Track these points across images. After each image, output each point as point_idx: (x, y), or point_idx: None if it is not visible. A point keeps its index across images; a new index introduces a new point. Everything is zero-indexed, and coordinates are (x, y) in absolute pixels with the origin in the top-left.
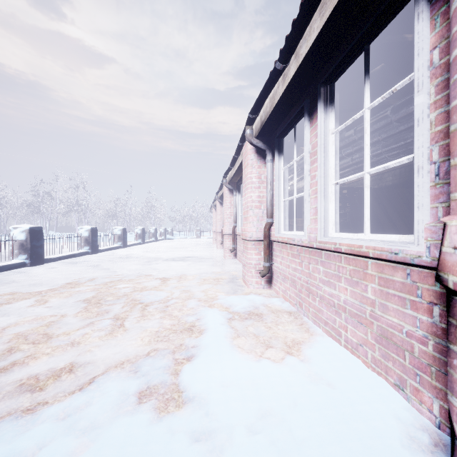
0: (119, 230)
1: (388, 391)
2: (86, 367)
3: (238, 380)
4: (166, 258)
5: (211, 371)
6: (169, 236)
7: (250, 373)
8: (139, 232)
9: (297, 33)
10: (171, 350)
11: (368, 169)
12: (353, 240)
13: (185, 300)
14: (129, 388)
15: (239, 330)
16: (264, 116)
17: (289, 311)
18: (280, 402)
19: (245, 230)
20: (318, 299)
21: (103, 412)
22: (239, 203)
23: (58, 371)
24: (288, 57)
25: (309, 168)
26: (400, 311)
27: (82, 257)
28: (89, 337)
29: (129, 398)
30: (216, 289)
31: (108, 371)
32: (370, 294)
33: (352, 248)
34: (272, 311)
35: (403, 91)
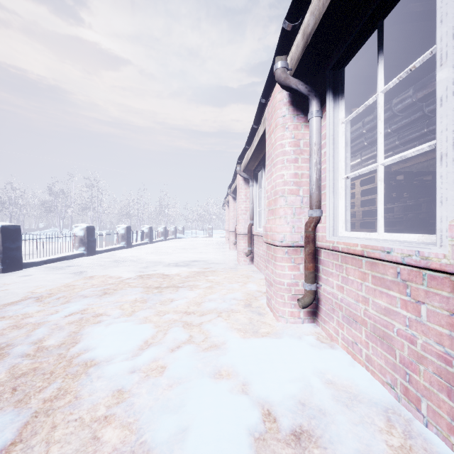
0: (122, 229)
1: None
2: None
3: None
4: (169, 261)
5: None
6: (180, 235)
7: None
8: (146, 231)
9: None
10: None
11: None
12: None
13: (170, 354)
14: None
15: None
16: (314, 18)
17: (379, 404)
18: None
19: (271, 230)
20: None
21: None
22: (257, 195)
23: None
24: None
25: None
26: None
27: (75, 260)
28: None
29: None
30: (226, 323)
31: None
32: None
33: None
34: (342, 402)
35: None
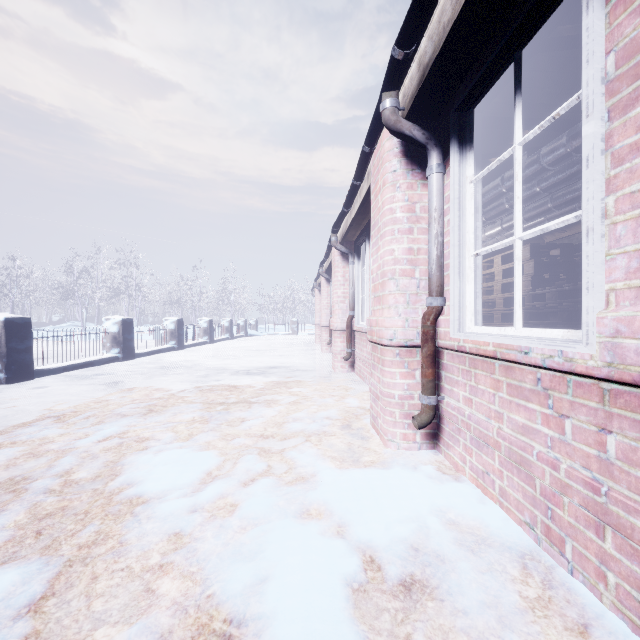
0: (172, 323)
1: None
2: None
3: None
4: (237, 368)
5: None
6: (252, 332)
7: None
8: (205, 325)
9: None
10: None
11: None
12: None
13: (242, 489)
14: None
15: None
16: (432, 45)
17: (514, 548)
18: None
19: (378, 325)
20: None
21: None
22: (359, 276)
23: None
24: None
25: (603, 131)
26: None
27: (106, 366)
28: None
29: None
30: (317, 450)
31: None
32: None
33: None
34: (466, 546)
35: None
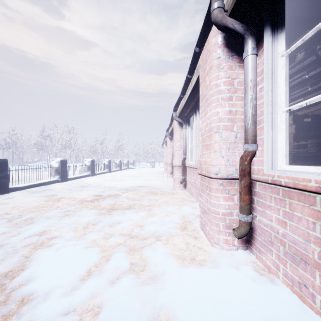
0: (88, 162)
1: None
2: None
3: None
4: (121, 187)
5: None
6: (131, 166)
7: None
8: (106, 163)
9: None
10: None
11: None
12: None
13: (109, 288)
14: None
15: None
16: None
17: None
18: None
19: (206, 163)
20: None
21: None
22: (189, 135)
23: None
24: None
25: None
26: None
27: (51, 185)
28: None
29: None
30: (165, 249)
31: None
32: None
33: None
34: None
35: None
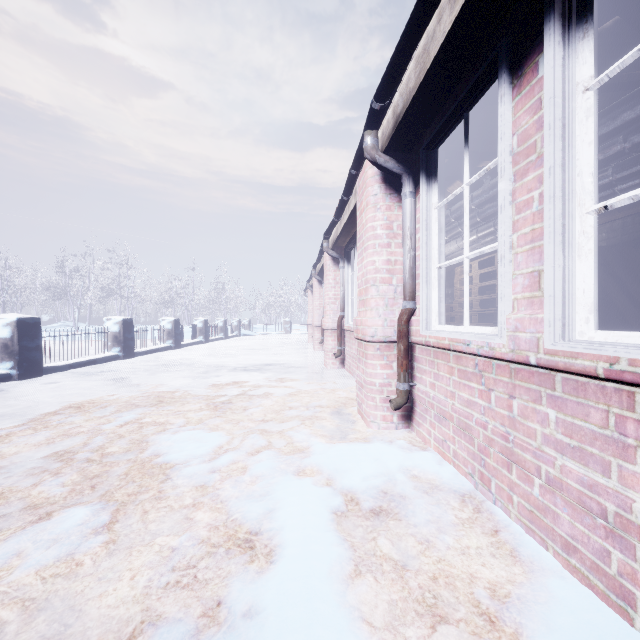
0: (169, 323)
1: None
2: None
3: None
4: (234, 365)
5: None
6: (245, 331)
7: None
8: (200, 325)
9: None
10: (191, 628)
11: None
12: None
13: (250, 457)
14: None
15: (358, 548)
16: (402, 101)
17: (459, 491)
18: None
19: (362, 324)
20: (539, 482)
21: None
22: (349, 279)
23: None
24: None
25: (511, 188)
26: None
27: (108, 364)
28: (17, 568)
29: None
30: (311, 430)
31: None
32: None
33: None
34: (423, 490)
35: None
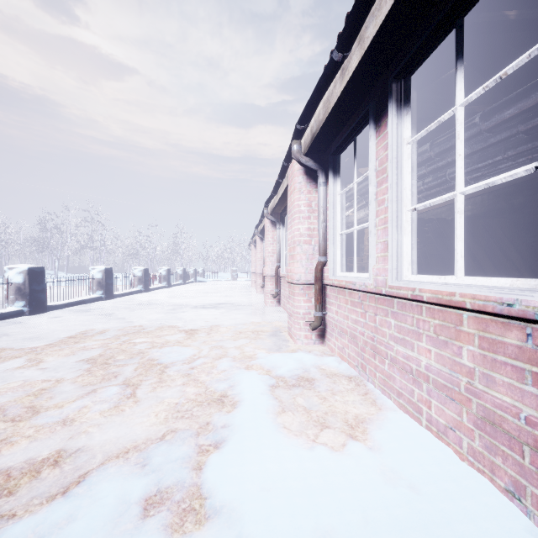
0: (140, 272)
1: (497, 500)
2: (78, 457)
3: (284, 481)
4: (194, 304)
5: (246, 466)
6: (200, 278)
7: (301, 469)
8: (164, 273)
9: (363, 6)
10: (194, 431)
11: (461, 188)
12: (441, 285)
13: (215, 360)
14: (132, 492)
15: (284, 402)
16: (316, 126)
17: (348, 375)
18: (344, 518)
19: (291, 272)
20: (387, 362)
21: (91, 533)
22: (283, 238)
23: (38, 464)
24: (349, 43)
25: (375, 191)
26: (515, 387)
27: (94, 303)
28: (87, 412)
29: (130, 508)
30: (255, 345)
31: (105, 464)
32: (466, 360)
33: (439, 296)
34: (326, 375)
35: (490, 96)
